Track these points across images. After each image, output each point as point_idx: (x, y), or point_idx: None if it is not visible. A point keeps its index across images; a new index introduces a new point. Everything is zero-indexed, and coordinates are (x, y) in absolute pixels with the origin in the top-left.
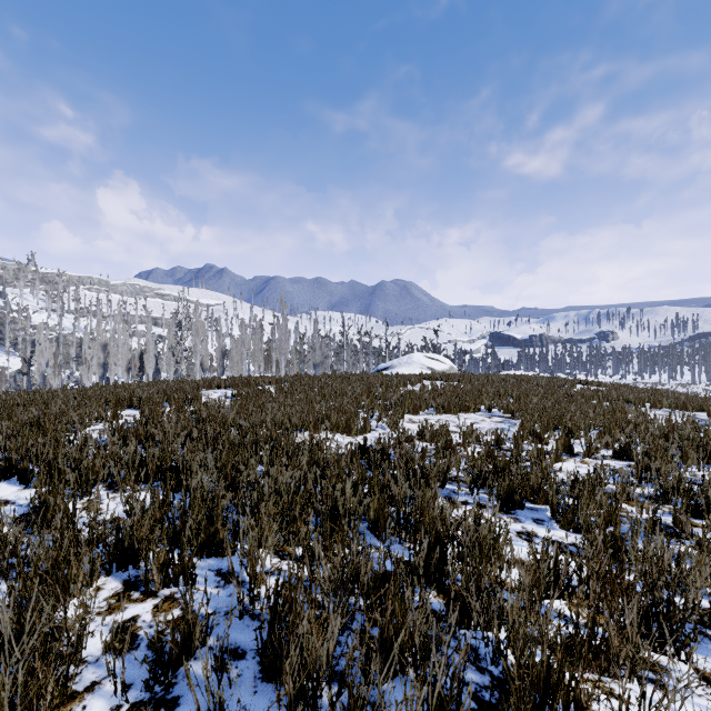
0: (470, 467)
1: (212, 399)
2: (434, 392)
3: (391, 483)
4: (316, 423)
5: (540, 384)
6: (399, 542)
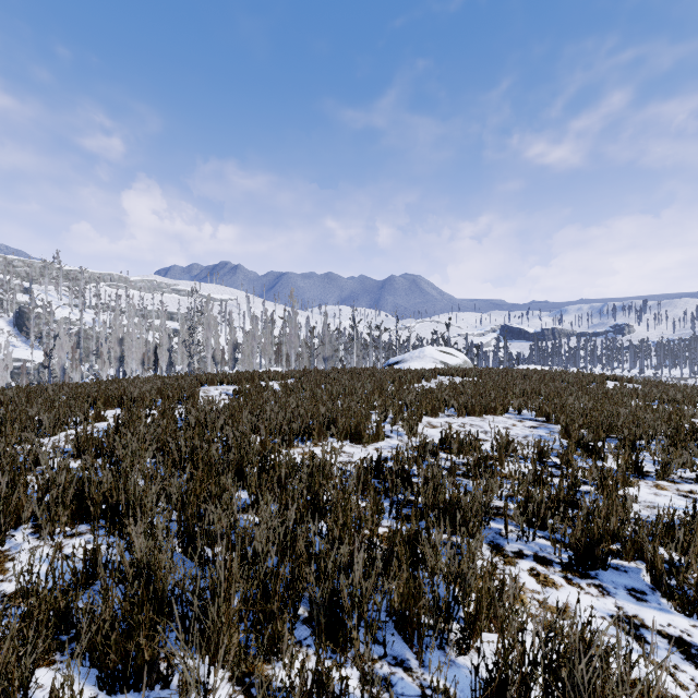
0: (520, 499)
1: (203, 400)
2: (454, 391)
3: (425, 549)
4: (320, 430)
5: (566, 381)
6: (439, 646)
